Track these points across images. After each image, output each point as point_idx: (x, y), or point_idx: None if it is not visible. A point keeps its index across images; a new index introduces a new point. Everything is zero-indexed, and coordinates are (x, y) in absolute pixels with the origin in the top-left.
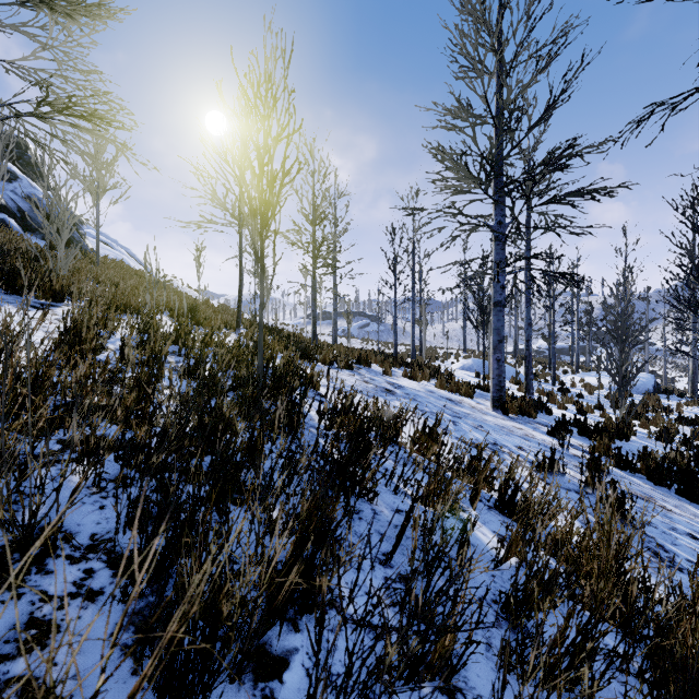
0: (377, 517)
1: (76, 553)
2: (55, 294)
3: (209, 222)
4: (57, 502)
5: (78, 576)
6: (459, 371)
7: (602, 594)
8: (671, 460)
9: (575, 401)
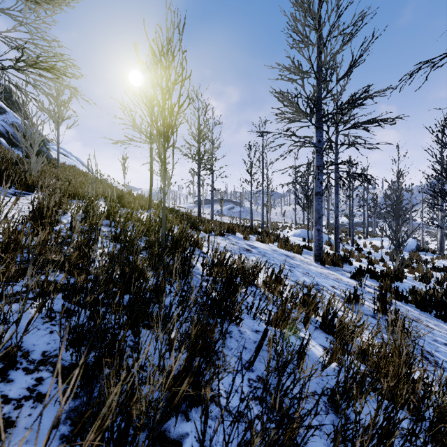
0: (242, 335)
1: (31, 366)
2: (28, 186)
3: (130, 140)
4: (16, 331)
5: (31, 383)
6: (292, 237)
7: (396, 389)
8: (430, 294)
9: (366, 256)
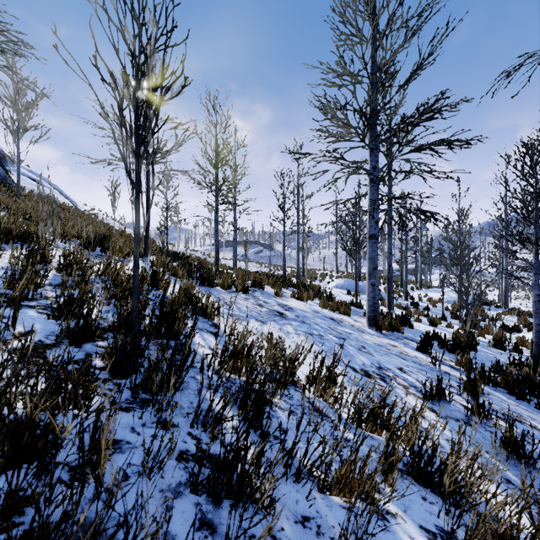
0: None
1: None
2: None
3: (119, 160)
4: None
5: None
6: (334, 289)
7: None
8: (524, 374)
9: (425, 313)
